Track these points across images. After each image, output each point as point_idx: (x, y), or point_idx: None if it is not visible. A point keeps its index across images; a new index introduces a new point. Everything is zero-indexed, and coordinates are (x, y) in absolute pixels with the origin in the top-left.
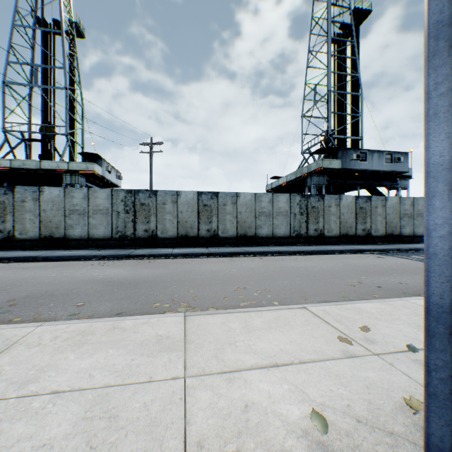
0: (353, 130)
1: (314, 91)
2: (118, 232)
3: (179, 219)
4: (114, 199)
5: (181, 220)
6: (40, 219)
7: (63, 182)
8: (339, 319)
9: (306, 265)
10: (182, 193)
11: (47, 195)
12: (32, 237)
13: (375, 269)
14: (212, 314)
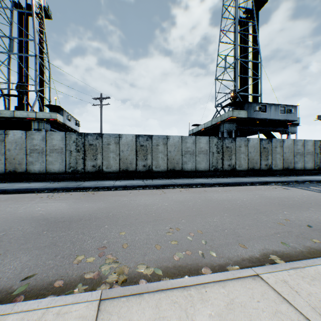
0: (254, 89)
1: (225, 60)
2: (70, 167)
3: (120, 157)
4: (67, 140)
5: (122, 158)
6: (5, 157)
7: (32, 127)
8: (319, 308)
9: (228, 198)
10: (123, 136)
11: (11, 137)
12: None
13: (290, 202)
14: (139, 295)
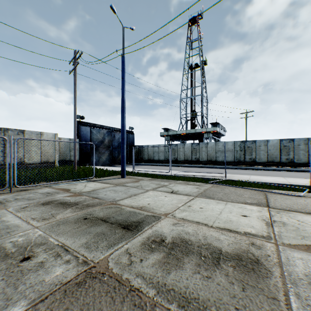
0: None
1: None
2: (236, 159)
3: (267, 153)
4: (235, 145)
5: (269, 154)
6: (207, 154)
7: (204, 137)
8: None
9: None
10: (269, 141)
11: (209, 145)
12: (204, 160)
13: None
14: (291, 178)
